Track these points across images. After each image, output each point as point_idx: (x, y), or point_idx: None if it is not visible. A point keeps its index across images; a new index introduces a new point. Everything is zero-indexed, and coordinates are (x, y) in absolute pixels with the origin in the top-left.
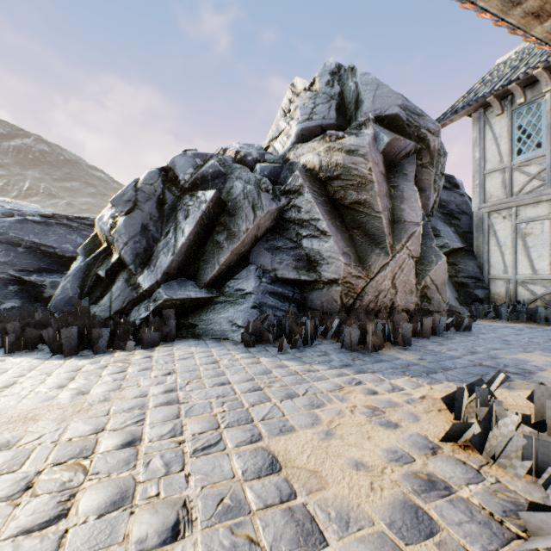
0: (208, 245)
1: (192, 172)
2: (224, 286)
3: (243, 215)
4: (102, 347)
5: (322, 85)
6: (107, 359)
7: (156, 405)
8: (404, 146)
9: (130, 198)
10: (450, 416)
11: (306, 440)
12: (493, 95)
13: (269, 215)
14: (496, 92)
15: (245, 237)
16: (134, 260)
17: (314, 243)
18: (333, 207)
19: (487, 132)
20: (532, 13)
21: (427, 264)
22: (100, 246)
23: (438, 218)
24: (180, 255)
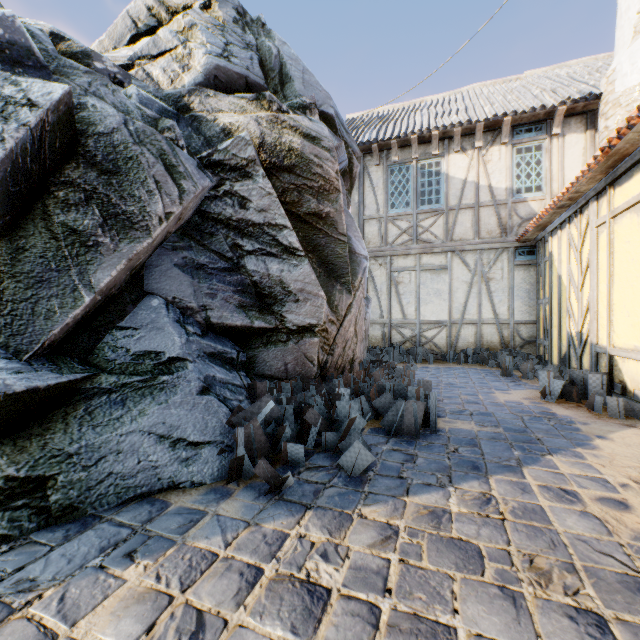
0: (30, 234)
1: None
2: (96, 346)
3: (146, 179)
4: None
5: (228, 18)
6: None
7: None
8: (341, 160)
9: None
10: None
11: None
12: (378, 143)
13: (199, 197)
14: (381, 142)
15: (161, 230)
16: None
17: (272, 265)
18: None
19: (366, 178)
20: None
21: None
22: None
23: None
24: None
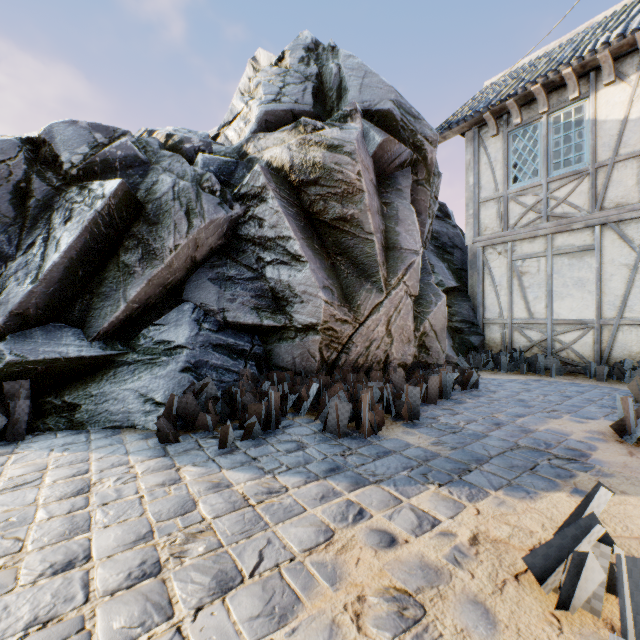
0: (110, 270)
1: (86, 152)
2: (137, 336)
3: (170, 224)
4: None
5: (294, 61)
6: None
7: None
8: (398, 153)
9: None
10: (543, 594)
11: None
12: (490, 111)
13: (213, 227)
14: (493, 108)
15: (174, 257)
16: None
17: (283, 272)
18: (309, 224)
19: (482, 154)
20: None
21: (426, 305)
22: None
23: (431, 251)
24: (49, 283)
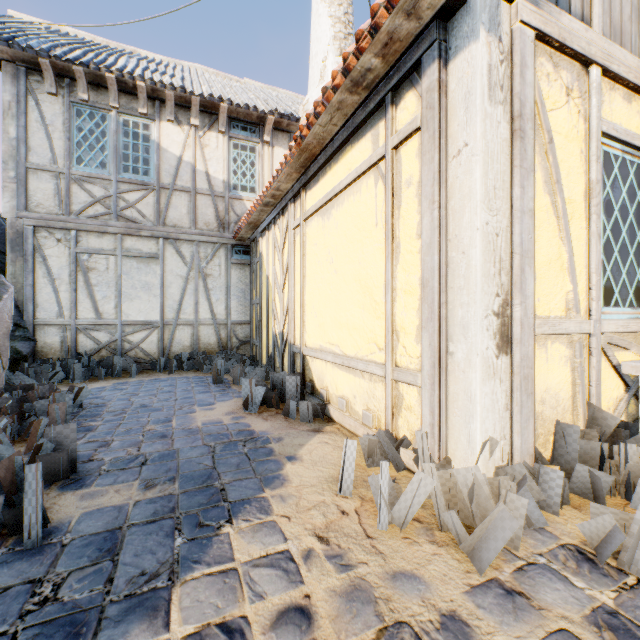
0: None
1: None
2: None
3: None
4: None
5: None
6: None
7: None
8: None
9: None
10: (387, 532)
11: None
12: (51, 60)
13: None
14: (57, 60)
15: None
16: None
17: None
18: None
19: (33, 107)
20: (392, 38)
21: None
22: None
23: None
24: None
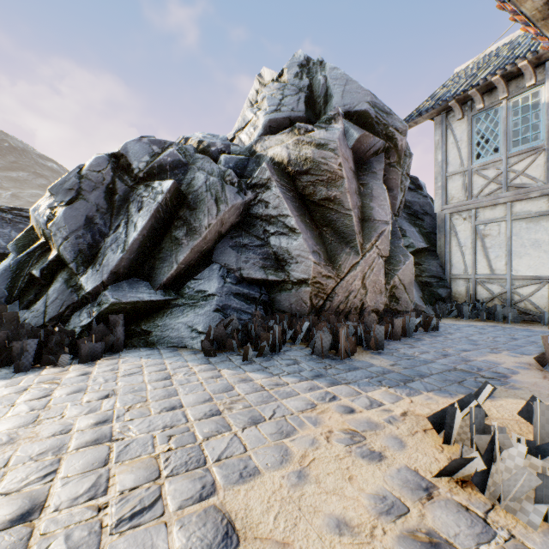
0: (166, 242)
1: (148, 160)
2: (183, 287)
3: (205, 209)
4: (25, 363)
5: (290, 77)
6: (30, 379)
7: (79, 445)
8: (373, 144)
9: (72, 186)
10: (438, 438)
11: (274, 489)
12: (455, 99)
13: (233, 210)
14: (458, 97)
15: (207, 233)
16: (76, 257)
17: (283, 240)
18: (302, 204)
19: (449, 135)
20: None
21: (395, 264)
22: (36, 241)
23: (404, 218)
24: (131, 252)
